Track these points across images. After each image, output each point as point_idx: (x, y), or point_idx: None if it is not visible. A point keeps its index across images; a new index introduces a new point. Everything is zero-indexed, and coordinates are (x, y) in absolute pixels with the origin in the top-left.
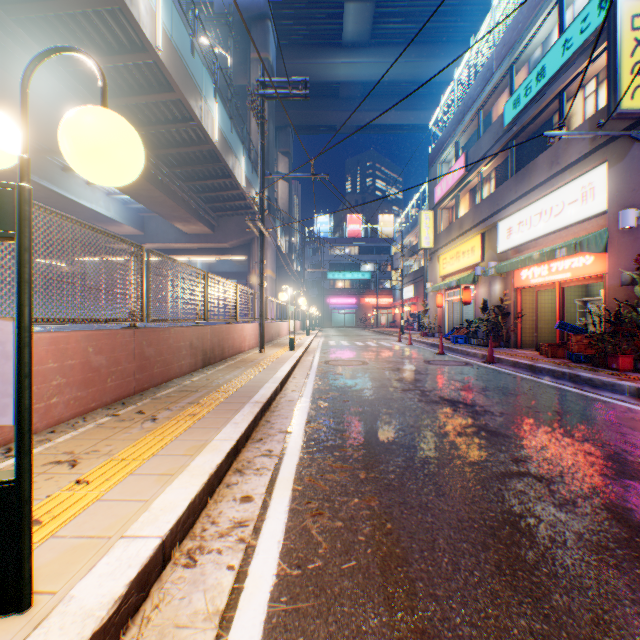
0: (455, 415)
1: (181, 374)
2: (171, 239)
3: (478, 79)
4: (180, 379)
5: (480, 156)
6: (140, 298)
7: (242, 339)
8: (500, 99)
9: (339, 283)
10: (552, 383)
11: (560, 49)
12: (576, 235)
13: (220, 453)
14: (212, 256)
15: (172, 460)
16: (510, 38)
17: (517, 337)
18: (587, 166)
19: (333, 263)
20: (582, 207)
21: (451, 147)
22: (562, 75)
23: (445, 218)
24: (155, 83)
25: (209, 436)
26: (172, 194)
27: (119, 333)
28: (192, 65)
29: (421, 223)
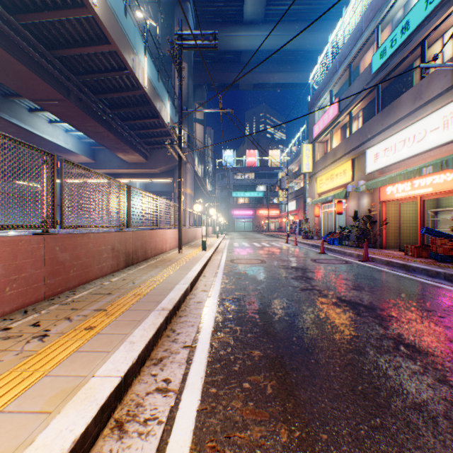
0: (362, 321)
1: (102, 275)
2: (115, 166)
3: (349, 39)
4: (99, 280)
5: (351, 99)
6: (51, 205)
7: (164, 242)
8: (367, 54)
9: (240, 200)
10: (430, 282)
11: (423, 4)
12: (437, 156)
13: (90, 408)
14: (146, 179)
15: (14, 428)
16: (377, 3)
17: (382, 240)
18: (449, 98)
19: (236, 185)
20: (444, 133)
21: (326, 95)
22: (425, 26)
23: (321, 149)
24: (94, 36)
25: (91, 368)
26: (113, 130)
27: (22, 240)
28: (125, 24)
29: (303, 153)
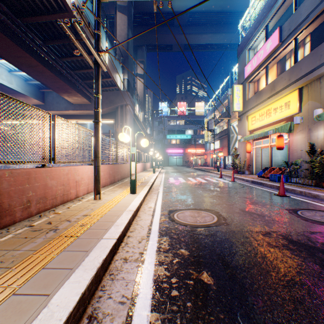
0: None
1: None
2: (62, 107)
3: None
4: None
5: (299, 21)
6: None
7: (71, 184)
8: None
9: (173, 141)
10: None
11: None
12: None
13: None
14: (91, 120)
15: None
16: None
17: None
18: None
19: (170, 129)
20: None
21: (261, 32)
22: None
23: (252, 89)
24: None
25: None
26: (49, 65)
27: None
28: None
29: (234, 93)
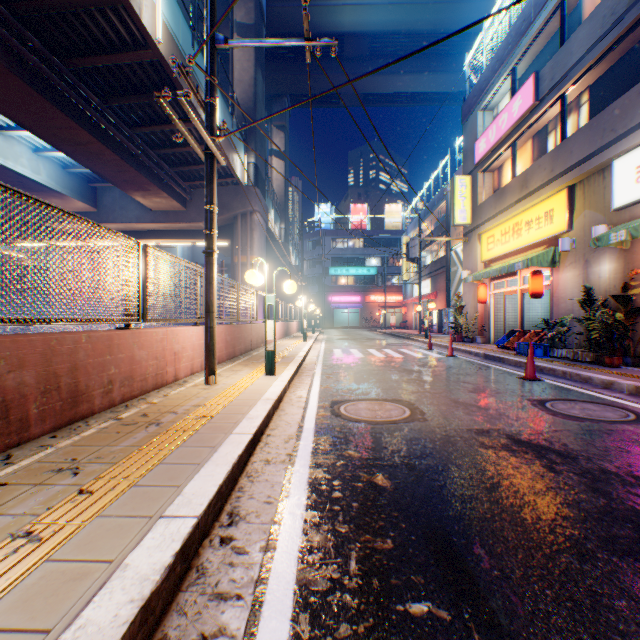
0: None
1: None
2: (131, 217)
3: None
4: None
5: (569, 66)
6: None
7: (167, 358)
8: None
9: (342, 279)
10: None
11: None
12: None
13: None
14: (186, 240)
15: None
16: None
17: None
18: None
19: (335, 257)
20: None
21: (504, 79)
22: None
23: (488, 183)
24: None
25: None
26: (111, 141)
27: None
28: None
29: (455, 192)
